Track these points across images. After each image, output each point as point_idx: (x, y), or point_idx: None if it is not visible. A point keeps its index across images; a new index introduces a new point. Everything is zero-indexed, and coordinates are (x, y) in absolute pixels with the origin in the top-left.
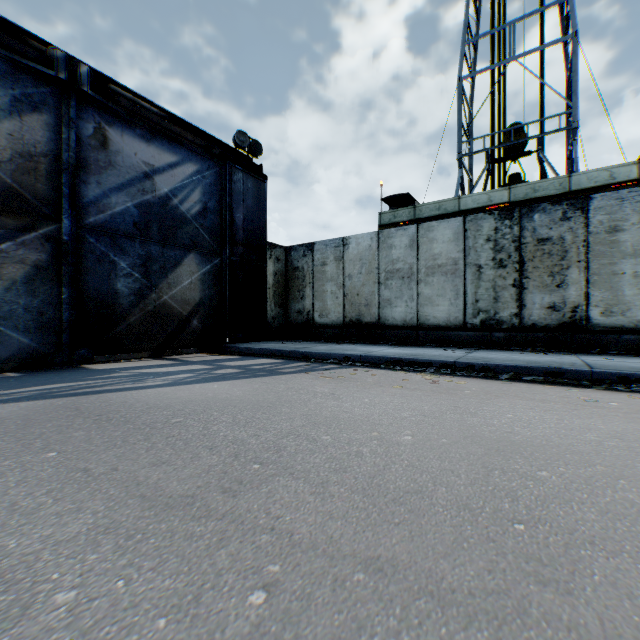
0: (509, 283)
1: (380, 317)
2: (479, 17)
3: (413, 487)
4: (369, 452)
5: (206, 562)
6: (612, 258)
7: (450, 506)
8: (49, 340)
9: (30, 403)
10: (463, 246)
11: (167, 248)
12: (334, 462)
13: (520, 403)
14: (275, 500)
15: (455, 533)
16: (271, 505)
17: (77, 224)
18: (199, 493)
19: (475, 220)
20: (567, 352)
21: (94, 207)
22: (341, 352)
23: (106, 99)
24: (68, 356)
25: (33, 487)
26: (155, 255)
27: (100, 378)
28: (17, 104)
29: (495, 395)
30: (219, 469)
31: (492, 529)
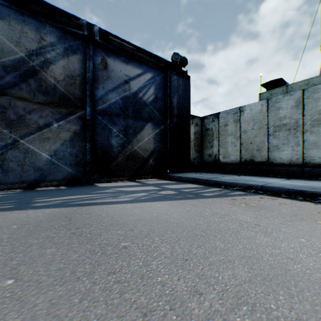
0: None
1: (269, 158)
2: None
3: None
4: None
5: None
6: None
7: None
8: (80, 170)
9: (51, 210)
10: None
11: (136, 121)
12: None
13: None
14: None
15: None
16: None
17: (93, 110)
18: None
19: None
20: None
21: (101, 101)
22: (244, 182)
23: (106, 43)
24: (88, 178)
25: None
26: (130, 125)
27: (97, 193)
28: (66, 51)
29: None
30: None
31: None
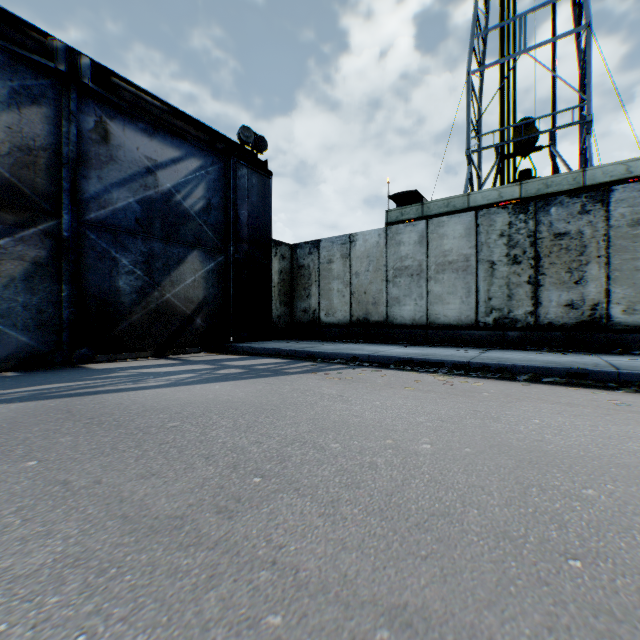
0: (524, 280)
1: (388, 316)
2: (488, 10)
3: (439, 508)
4: (384, 463)
5: (190, 610)
6: (635, 253)
7: (486, 534)
8: (49, 339)
9: (21, 404)
10: (475, 242)
11: (170, 245)
12: (345, 475)
13: (545, 407)
14: (277, 523)
15: (497, 572)
16: (273, 530)
17: (77, 220)
18: (190, 513)
19: (488, 215)
20: (586, 352)
21: (95, 203)
22: (348, 352)
23: (107, 92)
24: (68, 355)
25: (2, 503)
26: (158, 252)
27: (98, 378)
28: (15, 96)
29: (516, 398)
30: (215, 483)
31: (542, 566)
